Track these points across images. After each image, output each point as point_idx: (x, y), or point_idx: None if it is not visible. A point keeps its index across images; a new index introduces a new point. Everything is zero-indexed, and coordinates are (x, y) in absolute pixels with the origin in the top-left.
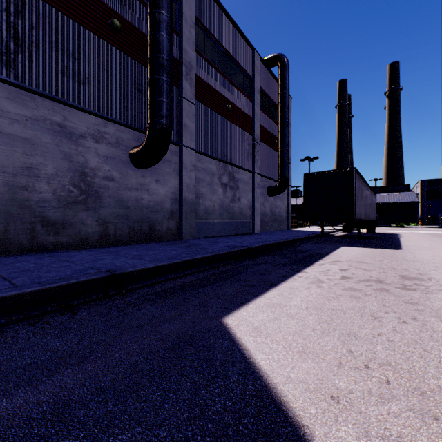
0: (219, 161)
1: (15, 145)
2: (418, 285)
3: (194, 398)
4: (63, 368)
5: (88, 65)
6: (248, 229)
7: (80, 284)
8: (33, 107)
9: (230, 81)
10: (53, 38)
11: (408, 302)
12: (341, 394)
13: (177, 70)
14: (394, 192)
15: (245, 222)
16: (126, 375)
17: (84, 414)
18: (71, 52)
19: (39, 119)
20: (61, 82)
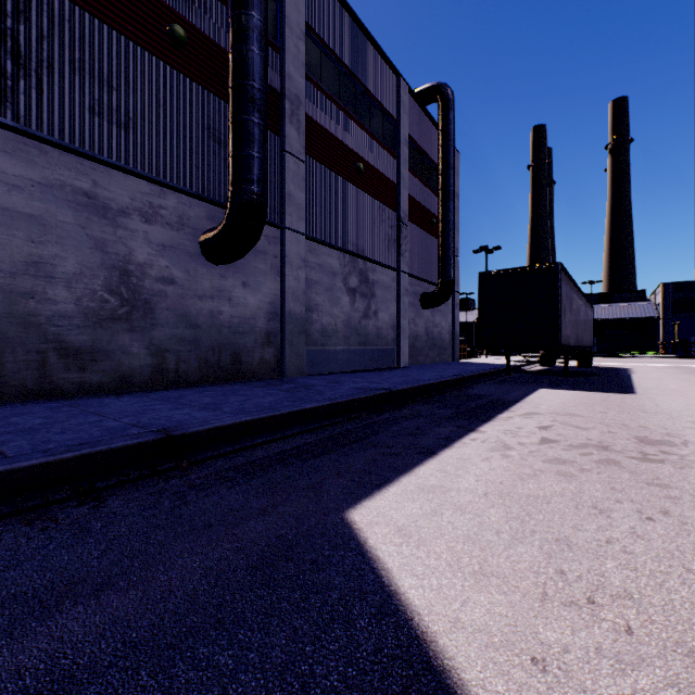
0: (344, 252)
1: (14, 226)
2: (667, 454)
3: (292, 662)
4: (69, 603)
5: (134, 98)
6: (391, 361)
7: (113, 452)
8: (44, 165)
9: (361, 126)
10: (76, 54)
11: (653, 484)
12: (549, 653)
13: (277, 108)
14: (620, 302)
15: (385, 349)
16: (177, 617)
17: (96, 693)
18: (106, 78)
19: (54, 184)
20: (90, 125)
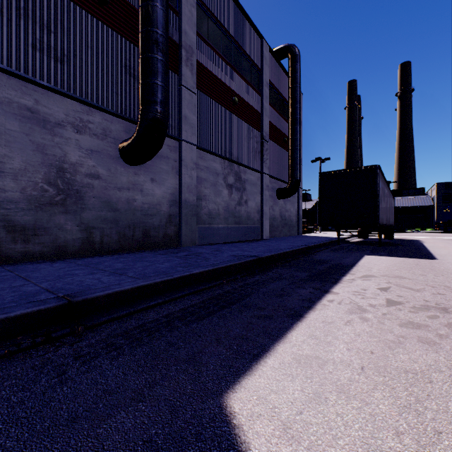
0: (224, 159)
1: None
2: None
3: None
4: None
5: (67, 40)
6: (256, 235)
7: (11, 320)
8: None
9: (236, 72)
10: (21, 3)
11: None
12: None
13: (176, 55)
14: (407, 195)
15: (253, 227)
16: None
17: None
18: (45, 23)
19: (3, 101)
20: (32, 58)
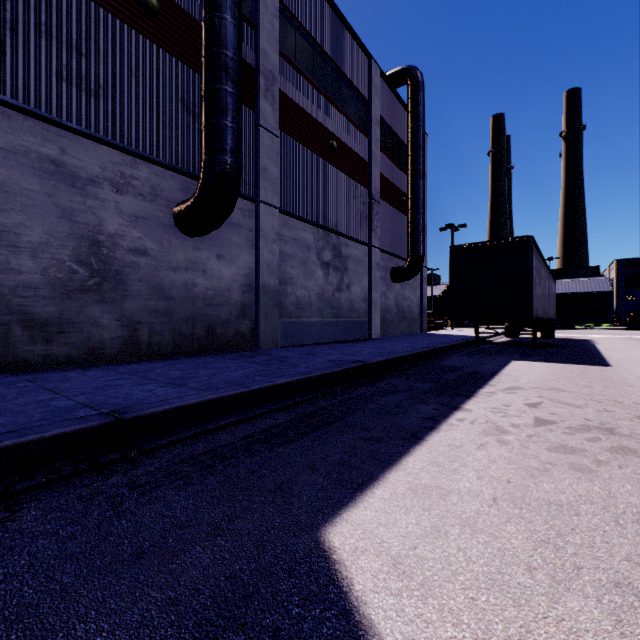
0: (317, 227)
1: None
2: None
3: None
4: None
5: (104, 66)
6: (363, 333)
7: (46, 442)
8: (7, 130)
9: (334, 105)
10: (42, 17)
11: None
12: None
13: (252, 83)
14: (575, 277)
15: (358, 321)
16: None
17: None
18: (74, 43)
19: (18, 150)
20: (57, 91)
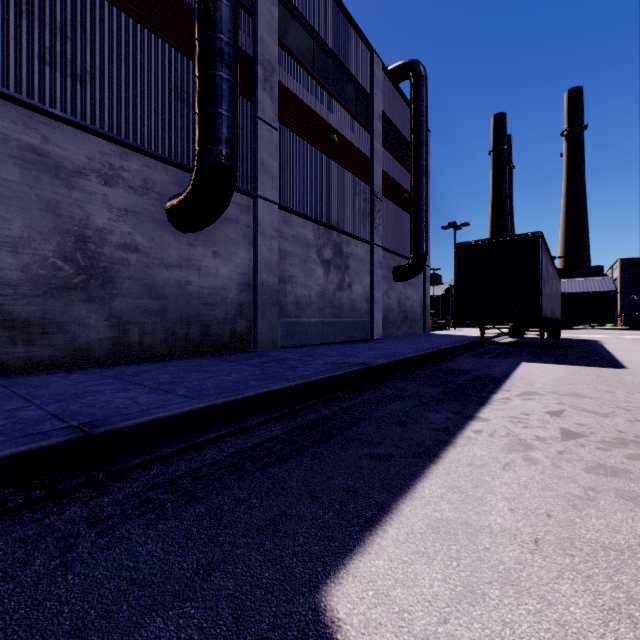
0: (318, 224)
1: None
2: None
3: None
4: None
5: (91, 50)
6: (365, 333)
7: None
8: None
9: (335, 99)
10: None
11: None
12: None
13: (250, 74)
14: (578, 277)
15: (359, 321)
16: None
17: None
18: (58, 25)
19: None
20: (40, 75)
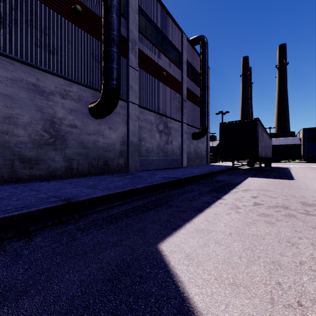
0: (156, 113)
1: None
2: None
3: None
4: None
5: (56, 39)
6: (178, 164)
7: (40, 211)
8: (12, 70)
9: (164, 55)
10: (28, 17)
11: (315, 228)
12: None
13: (125, 45)
14: (283, 137)
15: (176, 158)
16: (60, 315)
17: None
18: (43, 29)
19: (17, 79)
20: (35, 52)
